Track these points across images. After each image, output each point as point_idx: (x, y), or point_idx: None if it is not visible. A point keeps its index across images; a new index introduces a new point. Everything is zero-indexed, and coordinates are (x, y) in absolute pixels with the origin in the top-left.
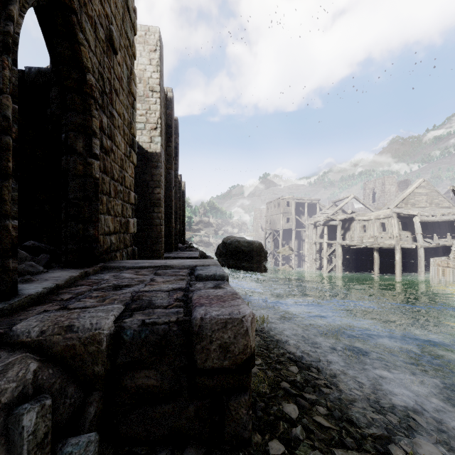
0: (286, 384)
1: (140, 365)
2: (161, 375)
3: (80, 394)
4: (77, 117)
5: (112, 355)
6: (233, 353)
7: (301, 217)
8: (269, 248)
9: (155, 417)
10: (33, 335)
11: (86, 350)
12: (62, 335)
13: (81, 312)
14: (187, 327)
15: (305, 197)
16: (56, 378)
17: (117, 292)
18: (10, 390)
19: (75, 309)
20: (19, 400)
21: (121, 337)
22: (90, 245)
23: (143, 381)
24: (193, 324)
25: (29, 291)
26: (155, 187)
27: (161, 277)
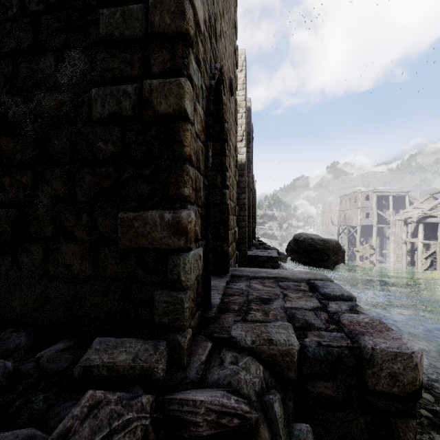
0: (427, 413)
1: (320, 377)
2: (336, 388)
3: (283, 391)
4: (217, 159)
5: (299, 366)
6: (402, 383)
7: (383, 211)
8: (343, 244)
9: (331, 420)
10: (248, 343)
11: (283, 359)
12: (267, 346)
13: (264, 326)
14: (358, 353)
15: (389, 190)
16: (271, 378)
17: (269, 306)
18: (257, 383)
19: (256, 322)
20: (262, 391)
21: (305, 353)
22: (224, 258)
23: (322, 390)
24: (364, 352)
25: (213, 301)
26: (241, 193)
27: (290, 292)
